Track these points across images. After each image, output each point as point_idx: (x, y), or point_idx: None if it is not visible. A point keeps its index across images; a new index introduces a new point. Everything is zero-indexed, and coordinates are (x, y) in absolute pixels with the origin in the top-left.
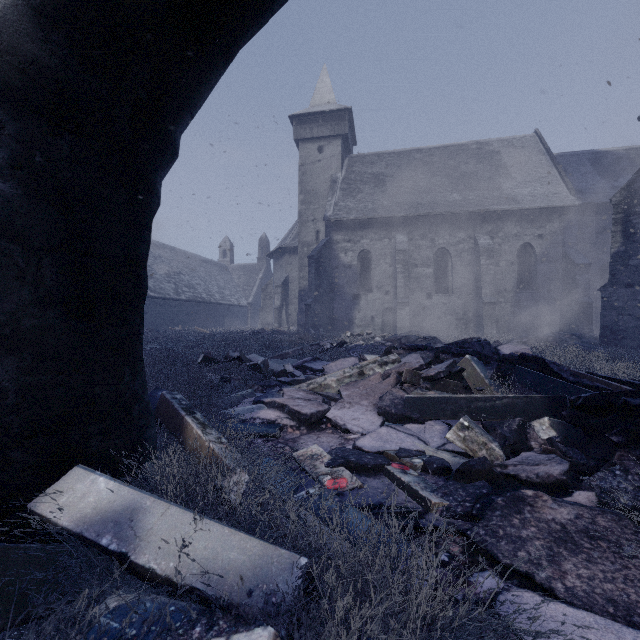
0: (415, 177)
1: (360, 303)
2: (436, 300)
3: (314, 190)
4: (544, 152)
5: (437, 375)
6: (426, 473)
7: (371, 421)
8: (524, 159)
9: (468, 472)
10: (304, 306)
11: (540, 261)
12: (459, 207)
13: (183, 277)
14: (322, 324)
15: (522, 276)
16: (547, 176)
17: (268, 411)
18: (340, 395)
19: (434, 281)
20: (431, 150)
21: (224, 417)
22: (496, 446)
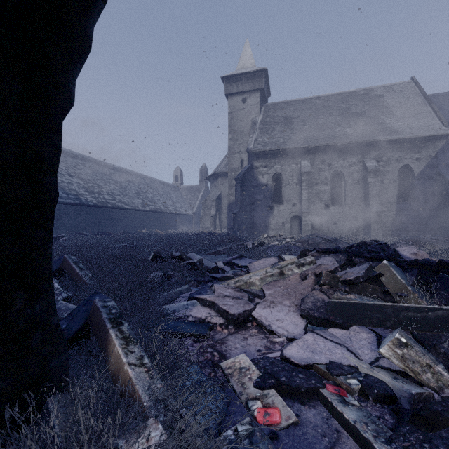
0: (315, 117)
1: (274, 212)
2: (332, 210)
3: (239, 130)
4: (419, 94)
5: (356, 279)
6: (365, 398)
7: (295, 323)
8: (403, 100)
9: (433, 420)
10: (232, 215)
11: (417, 179)
12: (351, 138)
13: (148, 195)
14: (245, 228)
15: (402, 191)
16: (423, 112)
17: (200, 308)
18: (263, 293)
19: (331, 195)
20: (328, 97)
21: (161, 314)
22: (443, 369)
